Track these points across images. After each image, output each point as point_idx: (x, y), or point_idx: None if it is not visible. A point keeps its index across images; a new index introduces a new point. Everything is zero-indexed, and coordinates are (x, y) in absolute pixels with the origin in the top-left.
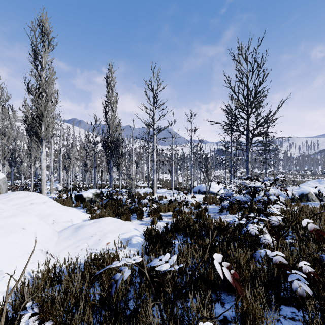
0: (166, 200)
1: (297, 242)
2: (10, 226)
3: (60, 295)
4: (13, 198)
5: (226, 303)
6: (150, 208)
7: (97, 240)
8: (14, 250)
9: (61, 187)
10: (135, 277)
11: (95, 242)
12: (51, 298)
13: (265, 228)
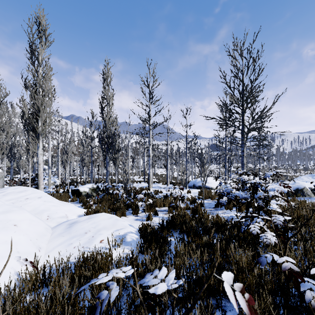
0: (162, 194)
1: (301, 243)
2: (1, 223)
3: (45, 303)
4: (9, 193)
5: (227, 312)
6: (145, 204)
7: (90, 237)
8: (3, 249)
9: (59, 181)
10: (129, 281)
11: (88, 240)
12: (36, 305)
13: (265, 226)
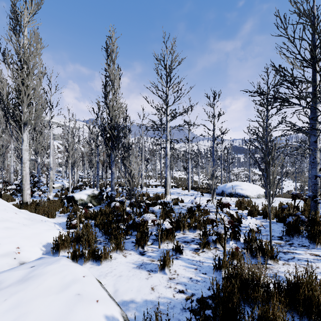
0: (183, 205)
1: None
2: None
3: None
4: None
5: None
6: (158, 230)
7: None
8: None
9: (68, 184)
10: None
11: None
12: None
13: None
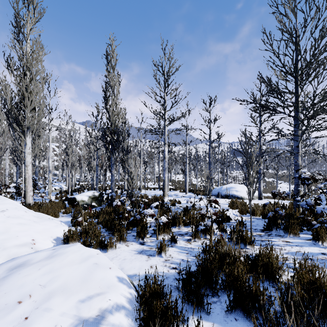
0: (180, 206)
1: None
2: None
3: None
4: None
5: None
6: (156, 224)
7: (19, 321)
8: None
9: (65, 187)
10: None
11: None
12: None
13: None
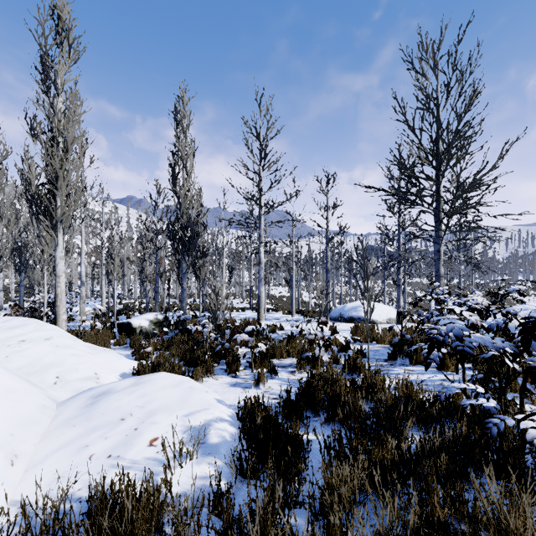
0: (283, 333)
1: None
2: None
3: None
4: None
5: None
6: (252, 352)
7: (130, 431)
8: None
9: (102, 308)
10: None
11: (124, 438)
12: None
13: None
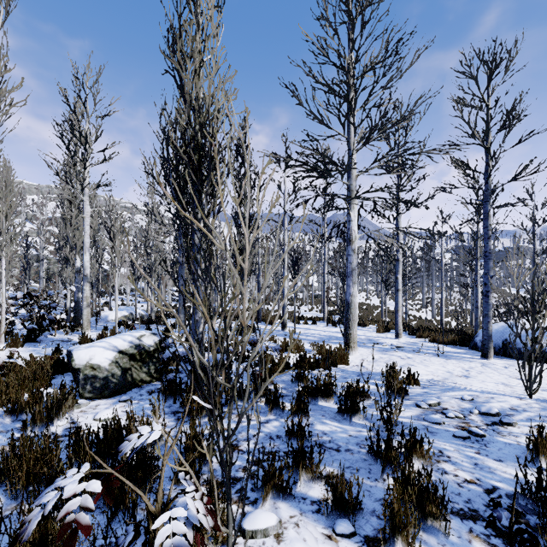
0: (432, 403)
1: None
2: None
3: None
4: None
5: None
6: None
7: None
8: None
9: (141, 312)
10: None
11: None
12: None
13: None
